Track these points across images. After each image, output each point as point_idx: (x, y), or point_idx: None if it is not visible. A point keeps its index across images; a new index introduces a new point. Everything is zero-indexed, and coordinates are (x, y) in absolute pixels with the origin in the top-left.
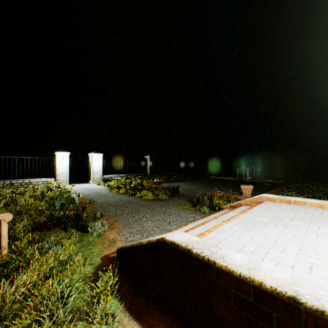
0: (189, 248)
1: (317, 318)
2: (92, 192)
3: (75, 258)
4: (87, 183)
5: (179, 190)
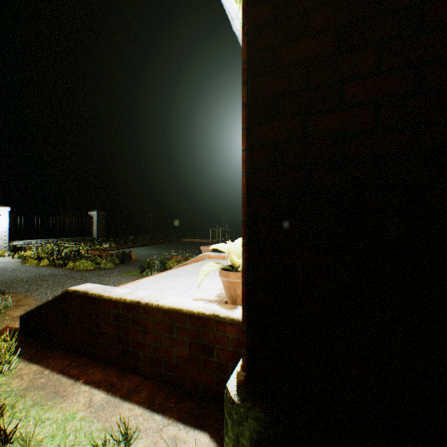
0: (88, 291)
1: (146, 307)
2: None
3: None
4: None
5: (132, 257)
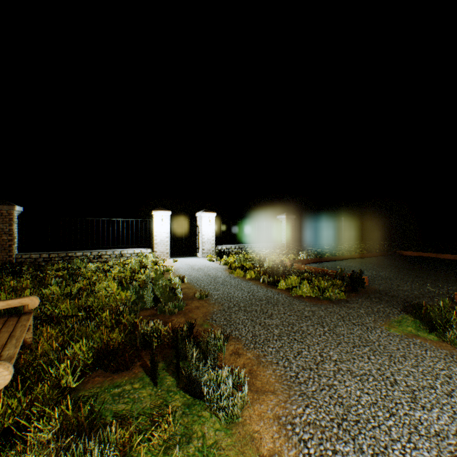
0: None
1: None
2: (202, 274)
3: None
4: (194, 257)
5: (364, 281)
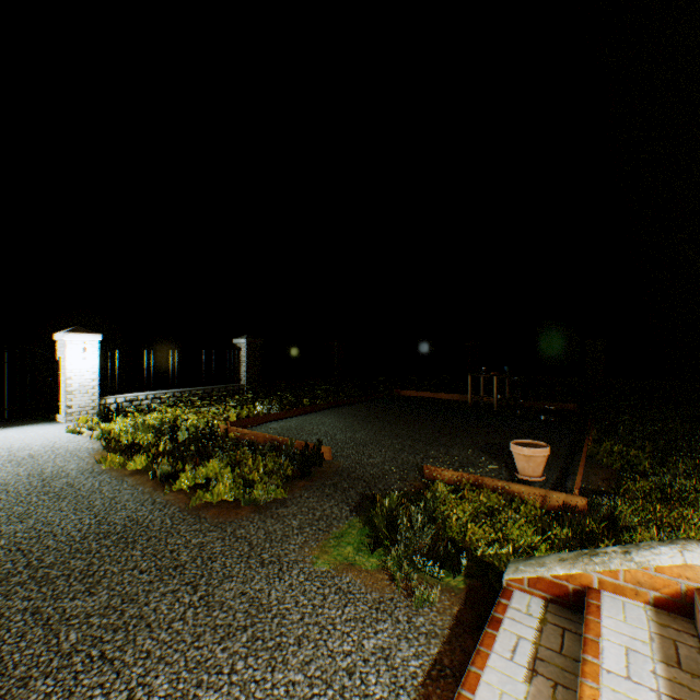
0: None
1: None
2: (25, 472)
3: None
4: (46, 424)
5: (324, 457)
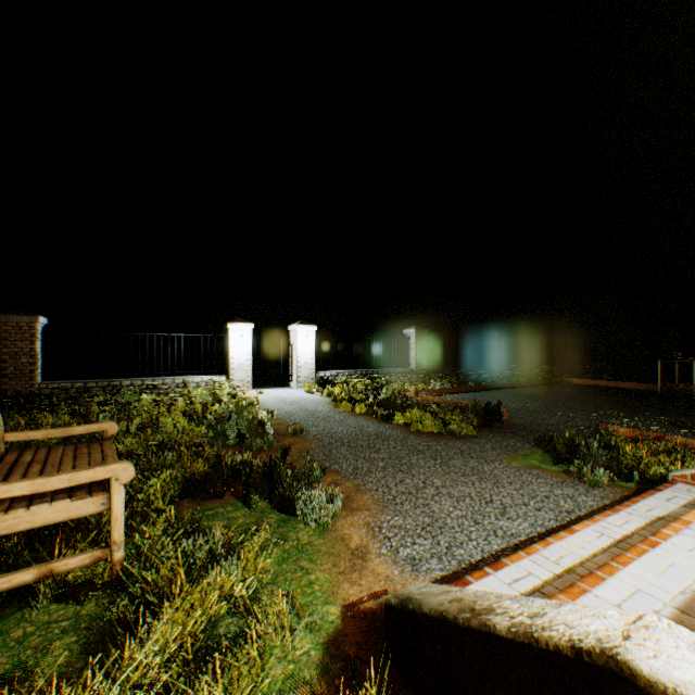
0: None
1: None
2: (297, 408)
3: (271, 609)
4: (286, 388)
5: (501, 414)
